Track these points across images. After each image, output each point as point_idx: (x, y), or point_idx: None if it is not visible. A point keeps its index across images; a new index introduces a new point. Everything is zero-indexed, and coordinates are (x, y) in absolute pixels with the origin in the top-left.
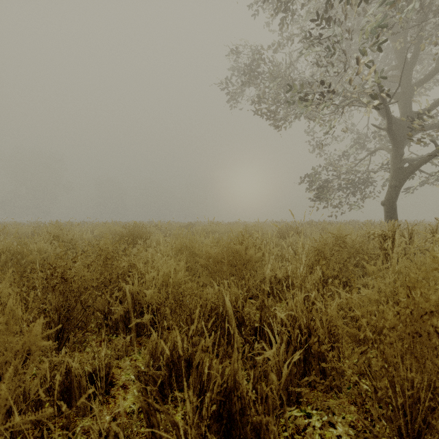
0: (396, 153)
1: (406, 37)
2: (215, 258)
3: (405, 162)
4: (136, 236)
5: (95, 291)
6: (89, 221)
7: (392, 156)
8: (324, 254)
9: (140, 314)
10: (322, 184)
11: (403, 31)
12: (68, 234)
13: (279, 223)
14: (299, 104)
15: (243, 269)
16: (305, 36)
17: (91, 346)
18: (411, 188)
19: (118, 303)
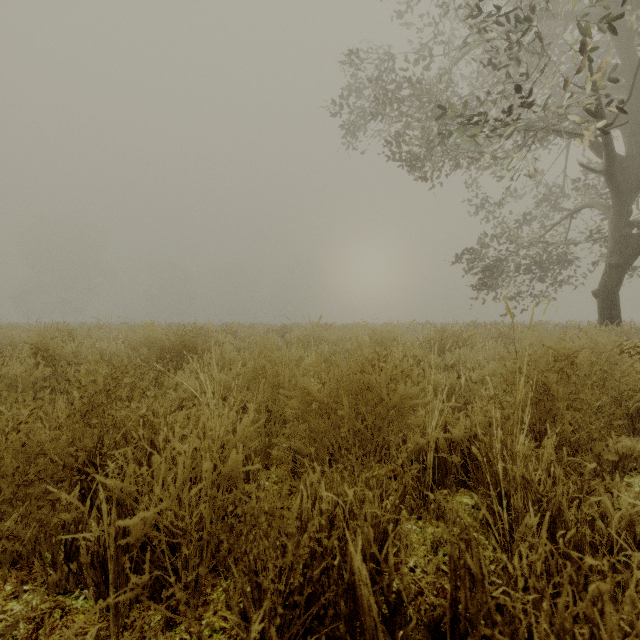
0: (620, 211)
1: (637, 19)
2: (321, 404)
3: (632, 227)
4: (187, 349)
5: (5, 507)
6: (135, 323)
7: (612, 217)
8: (549, 393)
9: (142, 548)
10: (490, 265)
11: (633, 10)
12: (83, 344)
13: (422, 326)
14: (463, 127)
15: (384, 430)
16: (477, 7)
17: (13, 634)
18: (636, 271)
19: (94, 516)
